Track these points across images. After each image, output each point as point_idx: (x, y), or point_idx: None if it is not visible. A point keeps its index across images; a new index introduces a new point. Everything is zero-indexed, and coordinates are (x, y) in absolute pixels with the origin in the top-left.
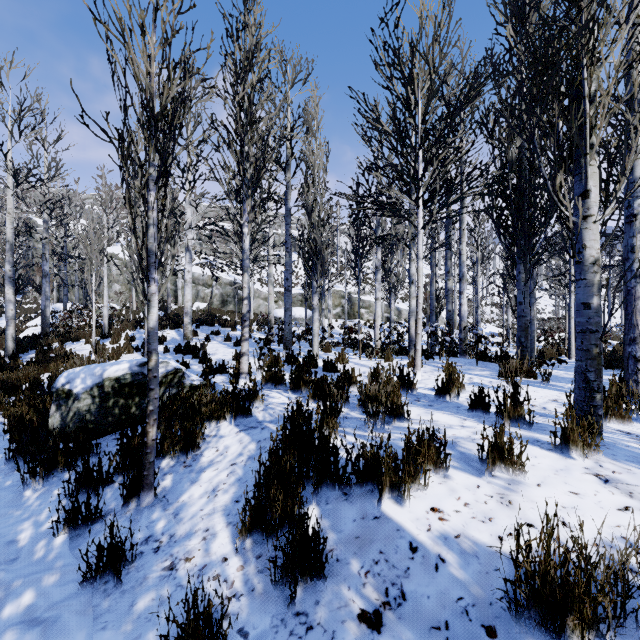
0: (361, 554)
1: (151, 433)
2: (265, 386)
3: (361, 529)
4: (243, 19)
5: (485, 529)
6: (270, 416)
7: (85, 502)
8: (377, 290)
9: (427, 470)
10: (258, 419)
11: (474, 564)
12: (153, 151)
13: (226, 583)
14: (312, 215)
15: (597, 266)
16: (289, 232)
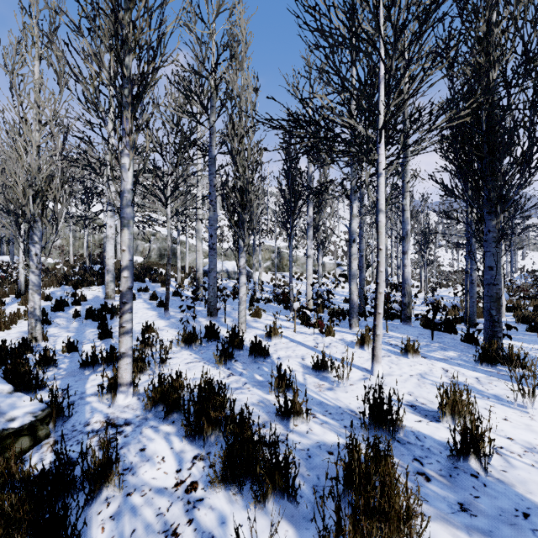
0: None
1: None
2: (153, 410)
3: None
4: None
5: None
6: None
7: None
8: (309, 247)
9: None
10: None
11: None
12: None
13: None
14: (237, 158)
15: None
16: (213, 183)
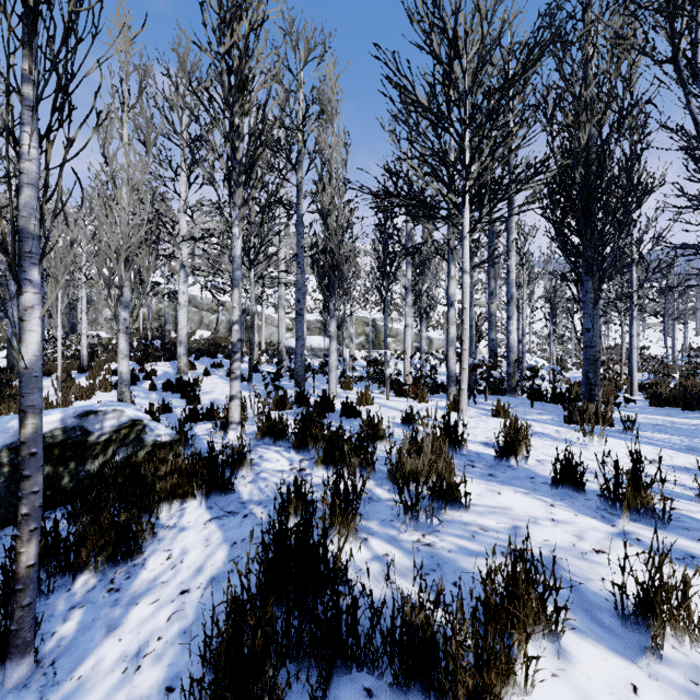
0: None
1: (24, 555)
2: (261, 441)
3: None
4: None
5: None
6: (260, 493)
7: None
8: (407, 315)
9: (533, 657)
10: (242, 497)
11: None
12: (27, 53)
13: None
14: (328, 219)
15: None
16: (301, 244)
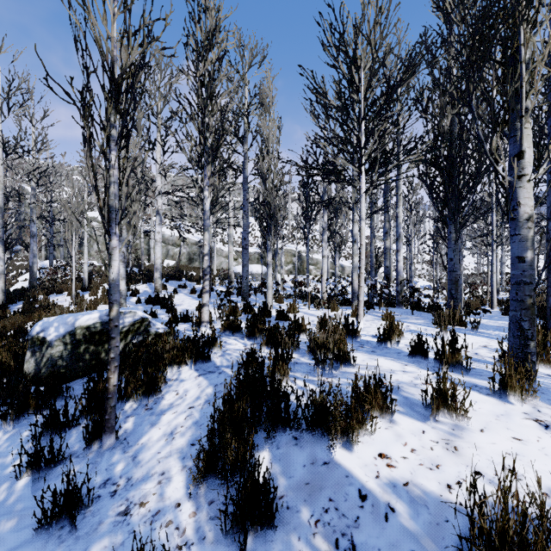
0: (311, 501)
1: (112, 379)
2: (224, 333)
3: (311, 475)
4: (204, 3)
5: (433, 477)
6: (227, 361)
7: (48, 445)
8: (324, 249)
9: (374, 416)
10: (216, 364)
11: (424, 514)
12: (114, 113)
13: (178, 530)
14: (266, 181)
15: (531, 222)
16: (246, 197)
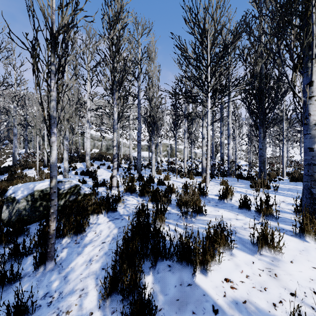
0: (180, 314)
1: (52, 226)
2: (125, 194)
3: (180, 293)
4: None
5: (263, 297)
6: (127, 211)
7: (9, 269)
8: (185, 142)
9: (221, 252)
10: (120, 213)
11: None
12: (53, 55)
13: None
14: (151, 103)
15: None
16: (140, 112)
